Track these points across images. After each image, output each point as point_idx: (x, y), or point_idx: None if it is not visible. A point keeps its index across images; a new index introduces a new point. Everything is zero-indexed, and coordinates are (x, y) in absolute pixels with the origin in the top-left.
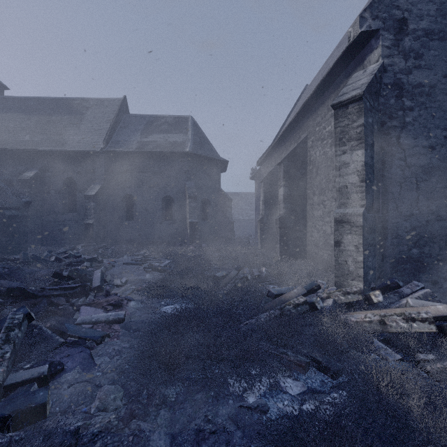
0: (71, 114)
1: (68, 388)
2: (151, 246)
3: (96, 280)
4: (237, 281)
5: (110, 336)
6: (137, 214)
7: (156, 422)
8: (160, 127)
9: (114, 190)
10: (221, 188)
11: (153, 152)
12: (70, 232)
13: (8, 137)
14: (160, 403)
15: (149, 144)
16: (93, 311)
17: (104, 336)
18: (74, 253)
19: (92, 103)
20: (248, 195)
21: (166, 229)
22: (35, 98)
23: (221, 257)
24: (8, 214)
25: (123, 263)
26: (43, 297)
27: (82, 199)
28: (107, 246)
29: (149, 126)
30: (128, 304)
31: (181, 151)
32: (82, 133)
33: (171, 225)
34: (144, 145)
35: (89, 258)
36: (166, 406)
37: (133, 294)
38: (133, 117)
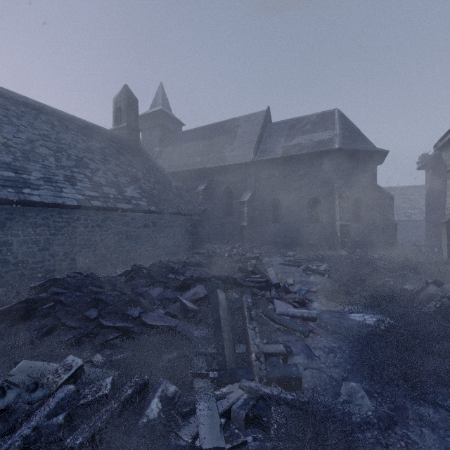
0: (226, 134)
1: (305, 370)
2: (298, 249)
3: (273, 277)
4: (445, 300)
5: (312, 332)
6: (283, 216)
7: (424, 438)
8: (304, 128)
9: (262, 195)
10: (378, 185)
11: (298, 155)
12: (228, 233)
13: (187, 161)
14: (417, 419)
15: (293, 147)
16: (285, 306)
17: (309, 331)
18: (241, 251)
19: (241, 120)
20: (406, 190)
21: (312, 231)
22: (202, 127)
23: (392, 266)
24: (194, 219)
25: (280, 263)
26: (246, 286)
27: (236, 205)
28: (256, 246)
29: (292, 130)
30: (311, 305)
31: (329, 149)
32: (235, 149)
33: (317, 227)
34: (289, 149)
35: (252, 256)
36: (425, 426)
37: (307, 295)
38: (276, 125)
